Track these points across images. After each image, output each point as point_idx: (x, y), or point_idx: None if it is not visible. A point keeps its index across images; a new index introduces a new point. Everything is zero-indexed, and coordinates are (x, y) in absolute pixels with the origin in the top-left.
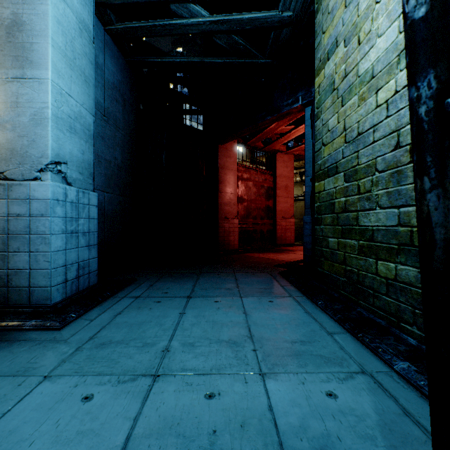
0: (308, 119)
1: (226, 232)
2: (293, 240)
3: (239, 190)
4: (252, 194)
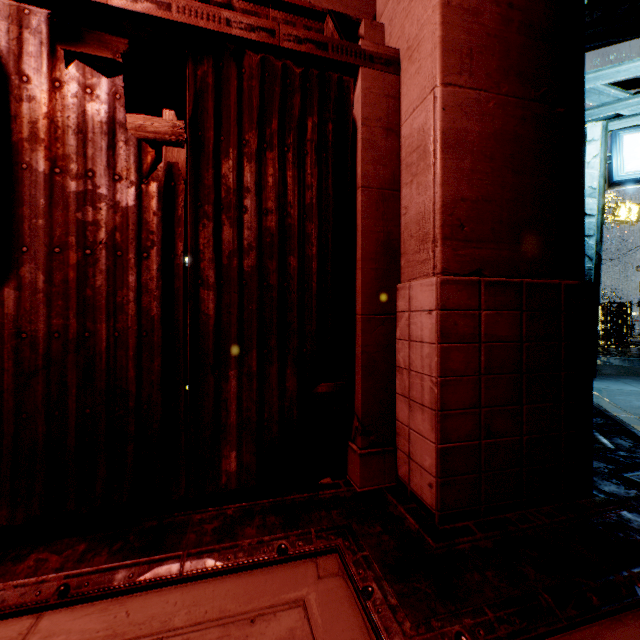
0: None
1: None
2: None
3: None
4: None
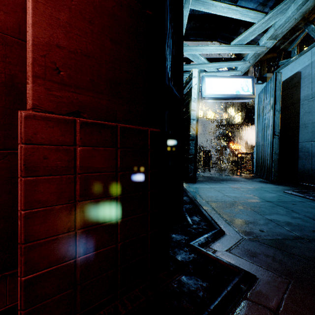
0: None
1: None
2: None
3: None
4: None
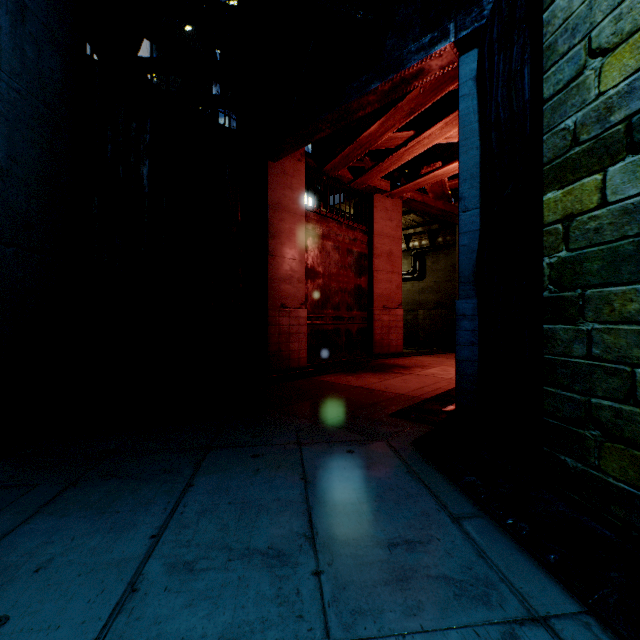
0: (467, 81)
1: (284, 334)
2: (401, 346)
3: (308, 256)
4: (333, 264)
